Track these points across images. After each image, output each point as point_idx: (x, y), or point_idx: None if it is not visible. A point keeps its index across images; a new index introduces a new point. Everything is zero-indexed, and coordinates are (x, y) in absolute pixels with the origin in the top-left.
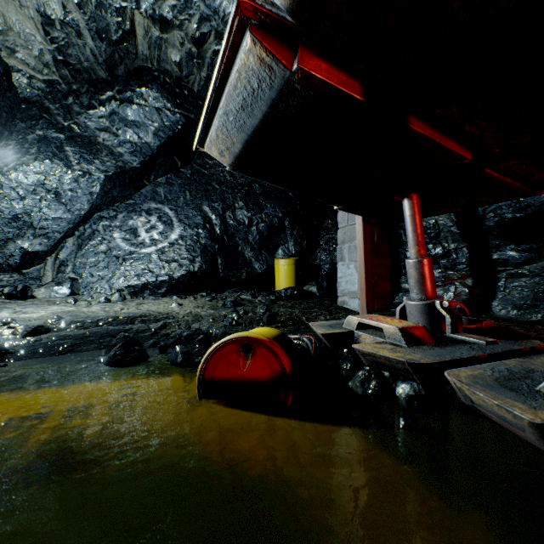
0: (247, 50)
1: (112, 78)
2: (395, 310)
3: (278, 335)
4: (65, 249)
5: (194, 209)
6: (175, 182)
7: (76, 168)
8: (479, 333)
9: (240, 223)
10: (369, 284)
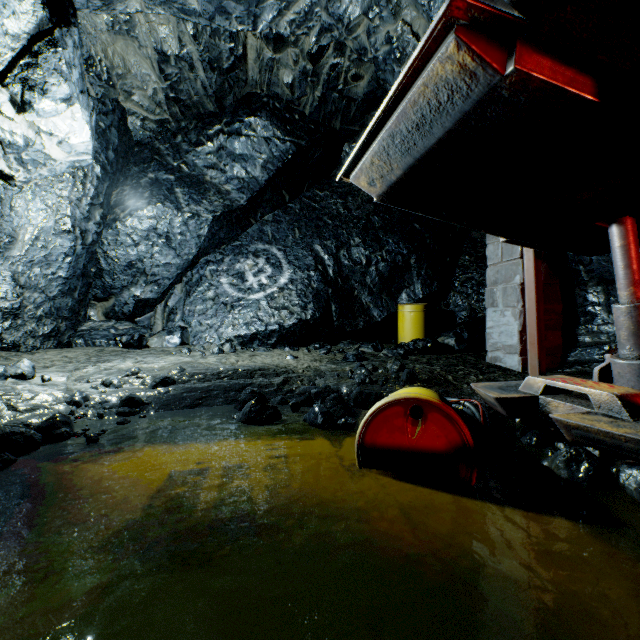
0: (445, 57)
1: (220, 110)
2: (571, 371)
3: (439, 397)
4: (173, 296)
5: (304, 249)
6: (283, 219)
7: (186, 210)
8: None
9: (356, 262)
10: (541, 336)
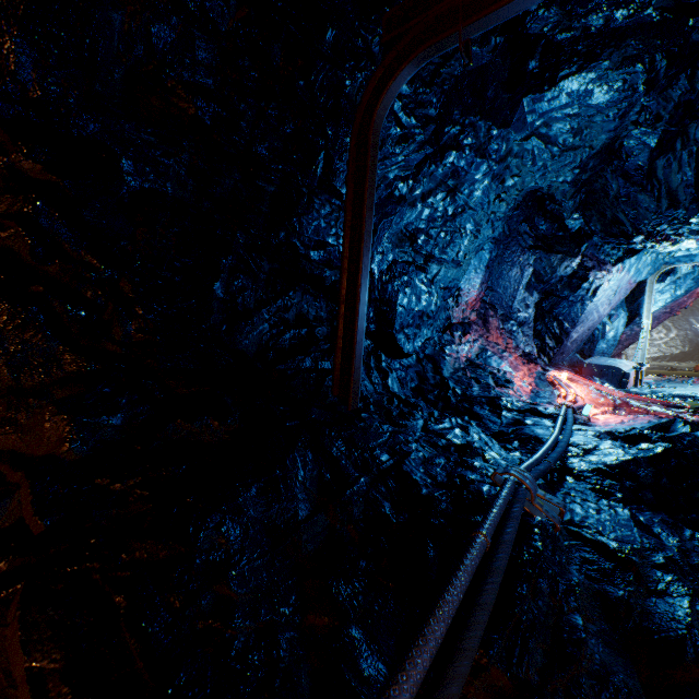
0: None
1: None
2: None
3: None
4: None
5: (683, 321)
6: None
7: None
8: None
9: None
10: None
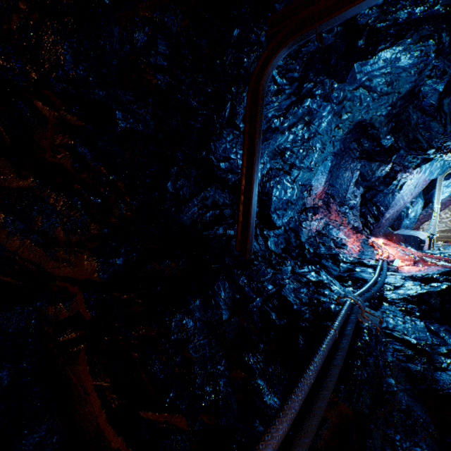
0: None
1: None
2: None
3: None
4: None
5: None
6: None
7: None
8: None
9: None
10: None
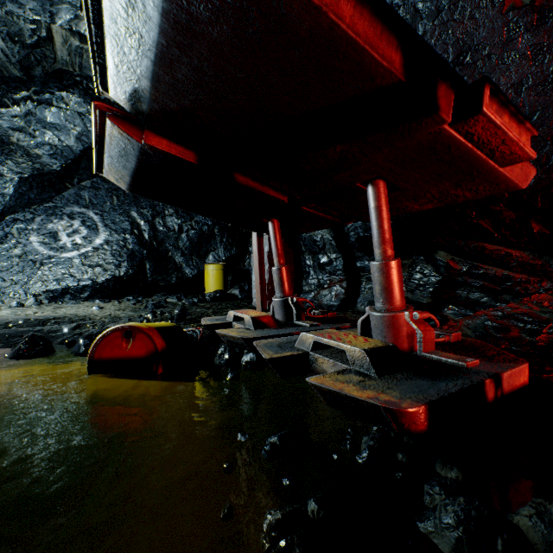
0: (111, 127)
1: (28, 78)
2: None
3: (167, 326)
4: None
5: (121, 214)
6: (102, 186)
7: None
8: (320, 320)
9: (170, 229)
10: (264, 286)
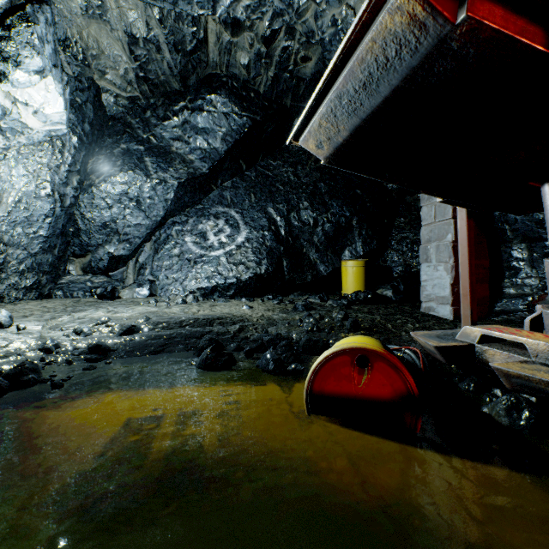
0: (395, 8)
1: (184, 89)
2: (498, 319)
3: (382, 345)
4: (143, 253)
5: (259, 211)
6: (240, 185)
7: (154, 177)
8: None
9: (304, 223)
10: (473, 288)
